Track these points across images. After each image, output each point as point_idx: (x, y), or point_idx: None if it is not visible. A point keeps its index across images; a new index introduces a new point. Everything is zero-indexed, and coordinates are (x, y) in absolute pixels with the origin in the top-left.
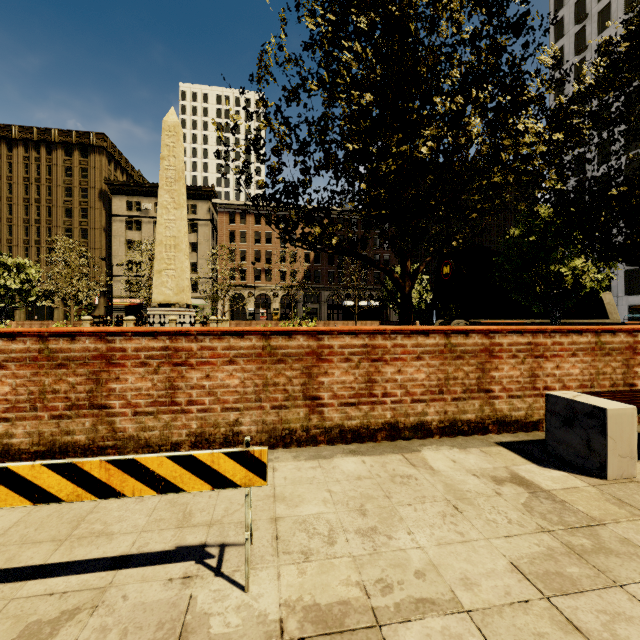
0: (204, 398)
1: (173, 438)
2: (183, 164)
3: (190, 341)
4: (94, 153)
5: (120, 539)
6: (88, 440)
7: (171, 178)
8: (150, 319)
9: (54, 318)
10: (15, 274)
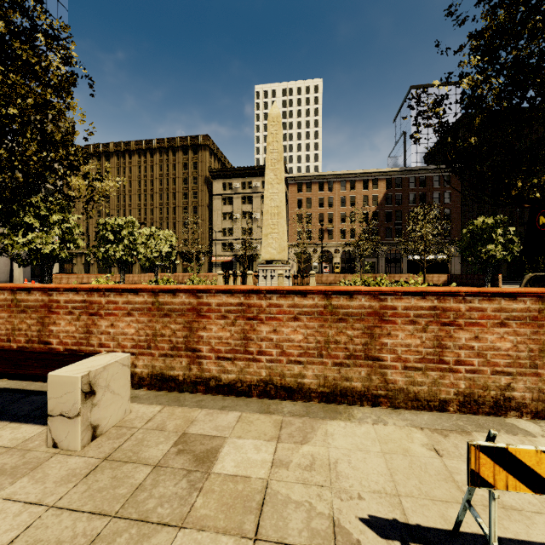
0: (472, 359)
1: (440, 395)
2: (282, 147)
3: (458, 301)
4: (201, 150)
5: (539, 520)
6: (363, 387)
7: (274, 159)
8: (260, 273)
9: (177, 271)
10: (164, 241)
